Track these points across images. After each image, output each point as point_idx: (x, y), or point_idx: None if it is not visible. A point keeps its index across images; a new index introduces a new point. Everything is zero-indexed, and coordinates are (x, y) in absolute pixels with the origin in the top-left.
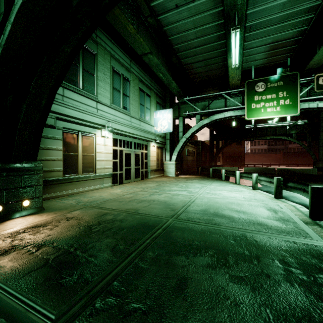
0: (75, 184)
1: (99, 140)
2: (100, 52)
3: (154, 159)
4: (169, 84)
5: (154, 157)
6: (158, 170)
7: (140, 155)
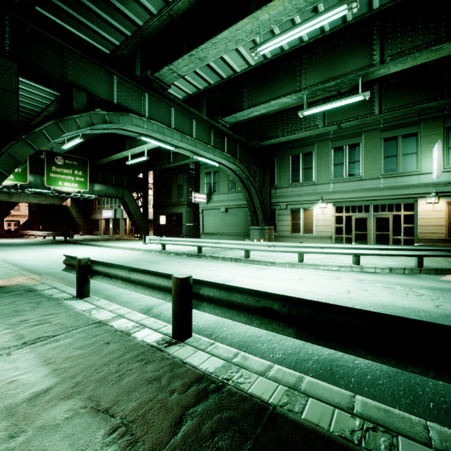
0: (299, 239)
1: (317, 210)
2: (318, 147)
3: (434, 223)
4: (424, 108)
5: (436, 220)
6: None
7: (389, 219)
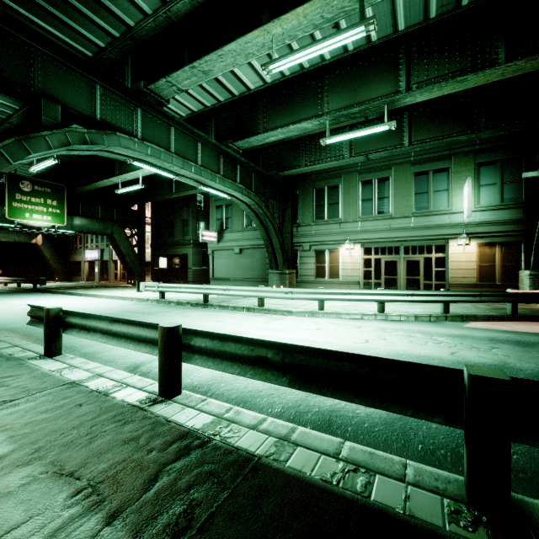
0: (324, 285)
1: (344, 252)
2: (345, 180)
3: (465, 267)
4: (455, 141)
5: (467, 263)
6: (487, 287)
7: (420, 262)
